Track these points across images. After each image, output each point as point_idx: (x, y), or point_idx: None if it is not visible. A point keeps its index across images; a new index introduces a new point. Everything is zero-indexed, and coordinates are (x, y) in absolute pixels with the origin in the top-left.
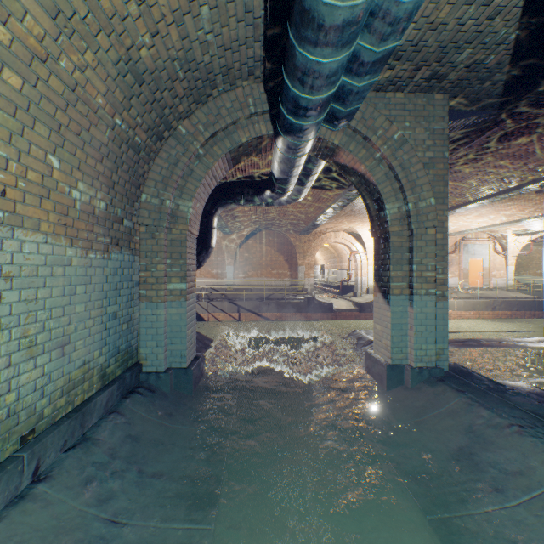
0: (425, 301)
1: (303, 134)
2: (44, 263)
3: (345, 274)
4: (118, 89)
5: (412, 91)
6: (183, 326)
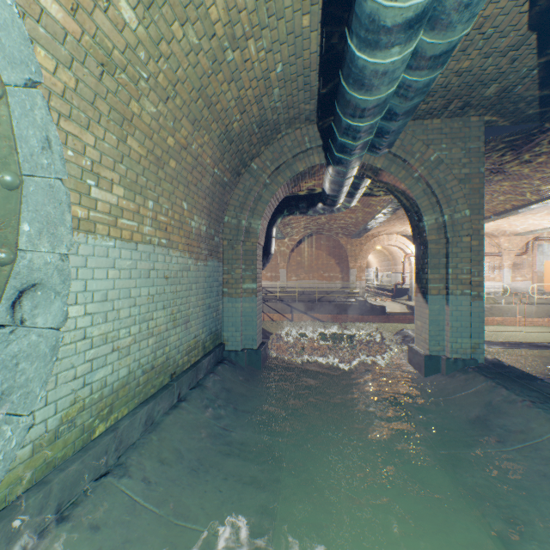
0: (460, 300)
1: (349, 165)
2: (179, 269)
3: (399, 278)
4: (218, 151)
5: (448, 117)
6: (254, 317)
